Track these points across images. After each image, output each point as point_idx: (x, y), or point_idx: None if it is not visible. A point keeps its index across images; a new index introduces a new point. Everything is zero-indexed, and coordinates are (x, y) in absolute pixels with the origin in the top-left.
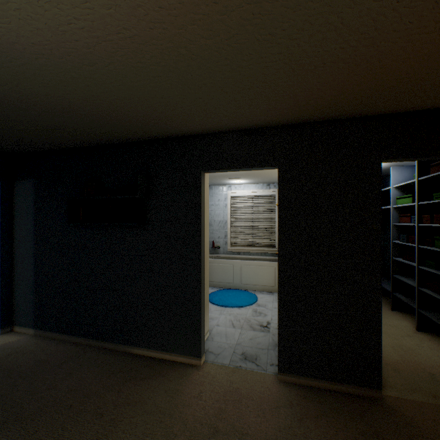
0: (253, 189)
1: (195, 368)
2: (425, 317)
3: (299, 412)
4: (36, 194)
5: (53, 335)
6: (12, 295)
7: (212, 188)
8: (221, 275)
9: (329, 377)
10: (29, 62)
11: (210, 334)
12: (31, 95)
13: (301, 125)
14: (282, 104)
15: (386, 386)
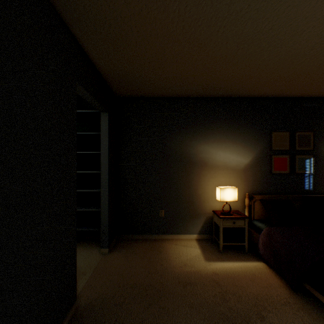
0: None
1: None
2: None
3: None
4: None
5: None
6: None
7: None
8: None
9: None
10: None
11: None
12: None
13: None
14: None
15: None
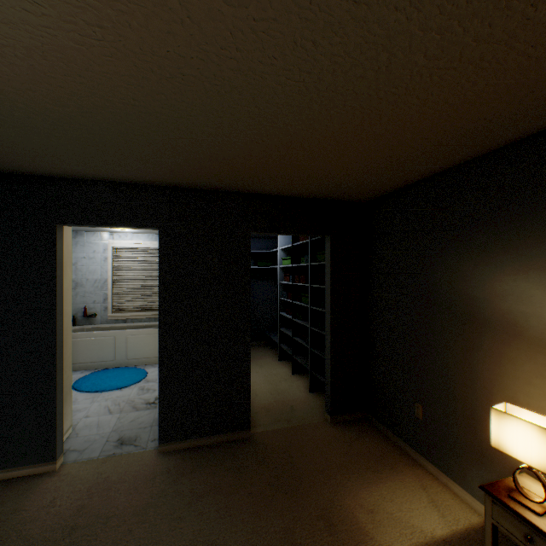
0: (145, 240)
1: (47, 476)
2: (298, 361)
3: (176, 474)
4: None
5: None
6: None
7: (84, 234)
8: (97, 352)
9: (209, 432)
10: None
11: (75, 430)
12: None
13: (183, 189)
14: (157, 170)
15: (257, 425)
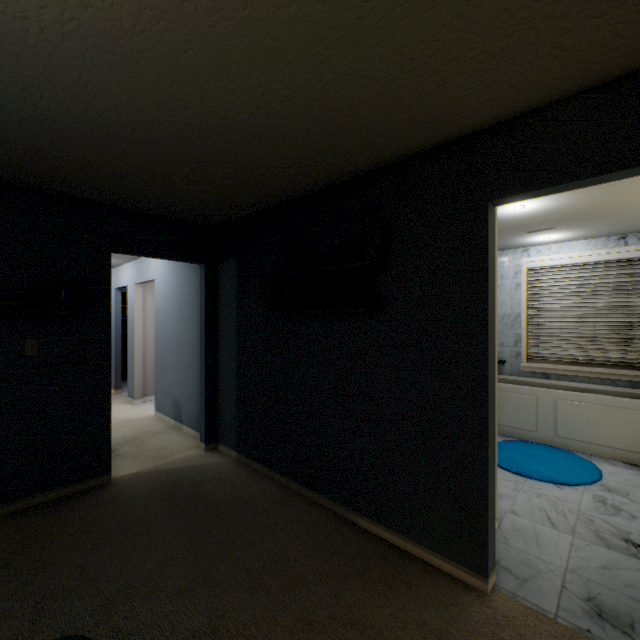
0: (580, 250)
1: (475, 596)
2: None
3: None
4: (238, 277)
5: (256, 466)
6: (216, 405)
7: None
8: (508, 413)
9: None
10: (206, 41)
11: (499, 528)
12: (219, 117)
13: None
14: None
15: None
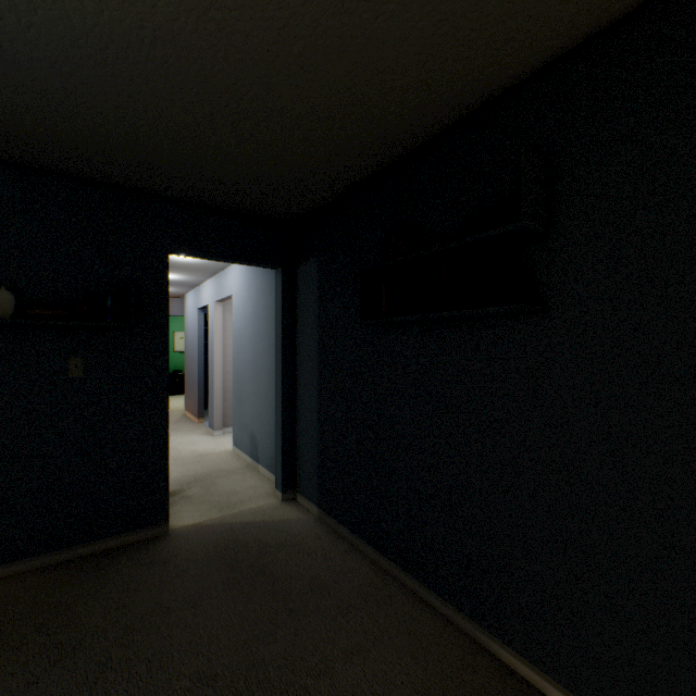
0: None
1: None
2: None
3: None
4: (320, 281)
5: (342, 531)
6: (294, 444)
7: None
8: None
9: None
10: None
11: None
12: None
13: None
14: None
15: None
